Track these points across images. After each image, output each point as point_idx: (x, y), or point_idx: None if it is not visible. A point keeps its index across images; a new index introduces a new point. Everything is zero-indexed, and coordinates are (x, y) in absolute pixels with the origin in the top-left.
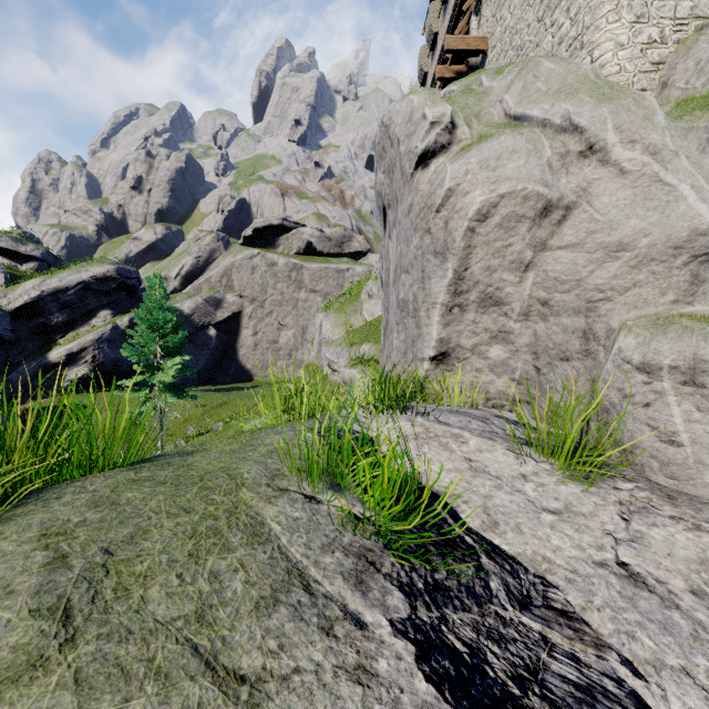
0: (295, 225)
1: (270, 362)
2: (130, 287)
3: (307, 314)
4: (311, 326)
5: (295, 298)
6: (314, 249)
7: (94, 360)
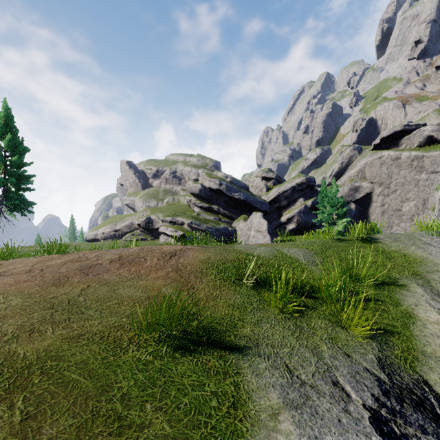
0: (415, 126)
1: (394, 224)
2: (311, 186)
3: (427, 189)
4: (432, 197)
5: (416, 179)
6: (434, 140)
7: (297, 221)
